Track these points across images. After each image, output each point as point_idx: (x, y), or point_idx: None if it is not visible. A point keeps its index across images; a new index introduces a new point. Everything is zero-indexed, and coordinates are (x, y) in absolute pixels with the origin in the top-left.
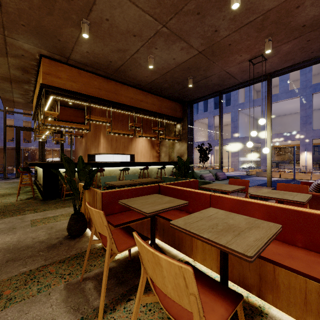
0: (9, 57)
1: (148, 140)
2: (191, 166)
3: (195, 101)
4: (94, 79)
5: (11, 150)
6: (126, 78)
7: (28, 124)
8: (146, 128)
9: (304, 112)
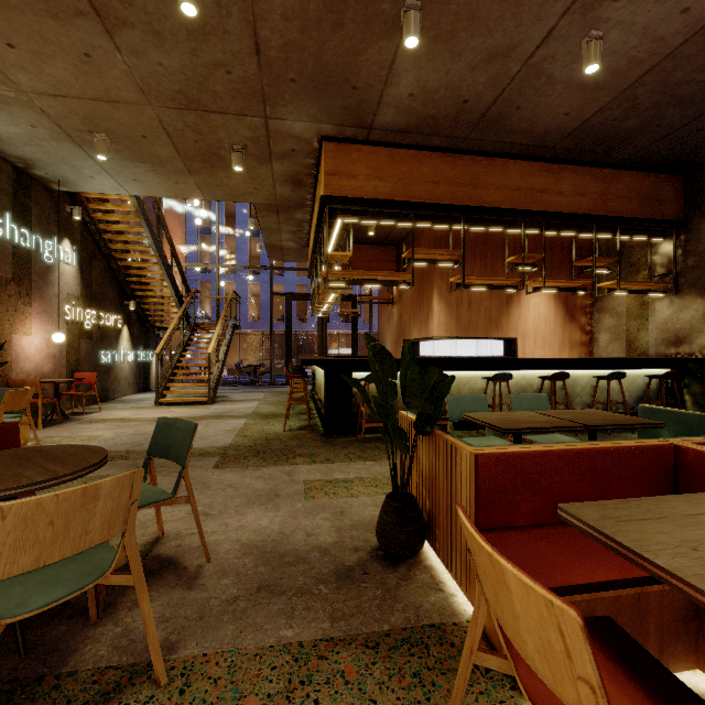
0: (273, 161)
1: (556, 300)
2: None
3: None
4: (423, 162)
5: (281, 336)
6: (503, 136)
7: (303, 289)
8: (550, 268)
9: None
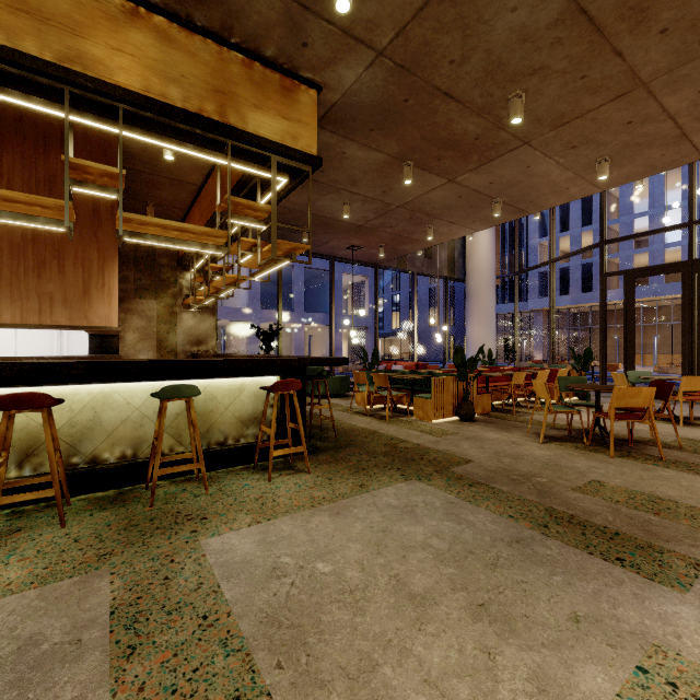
0: None
1: None
2: None
3: None
4: None
5: None
6: None
7: None
8: None
9: None
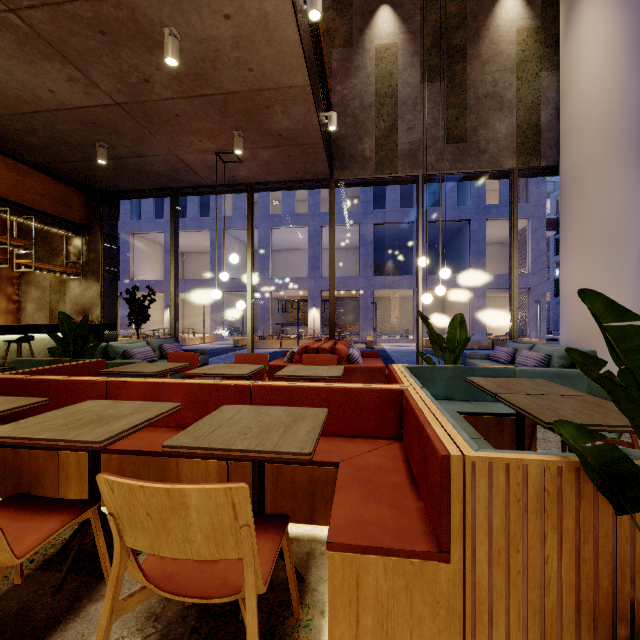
0: None
1: None
2: (113, 333)
3: (120, 194)
4: None
5: None
6: None
7: None
8: None
9: (313, 250)
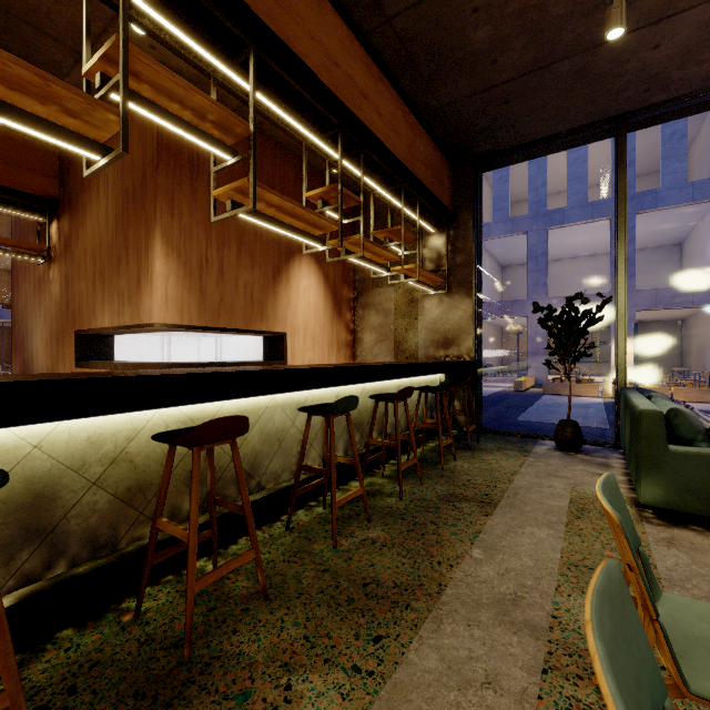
0: None
1: (326, 287)
2: (479, 375)
3: (504, 156)
4: None
5: None
6: None
7: None
8: None
9: None
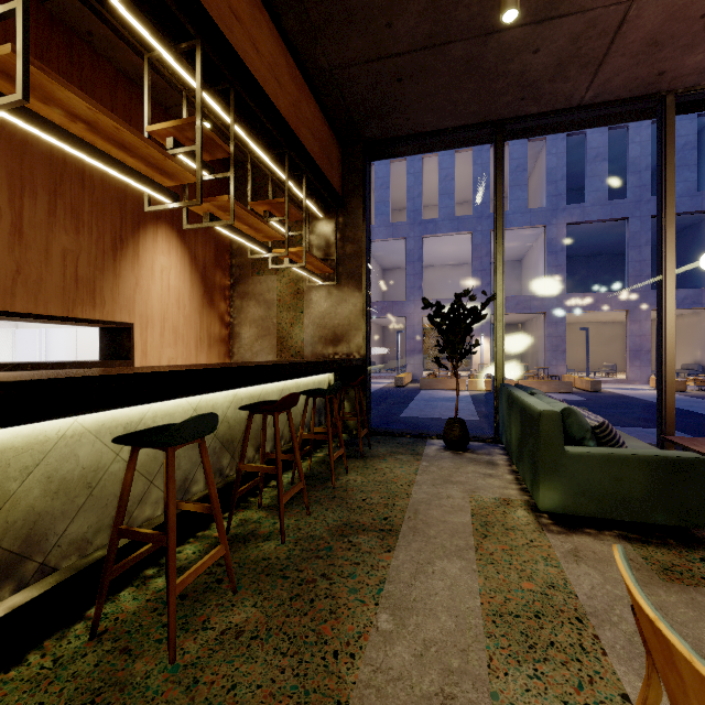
0: None
1: (193, 269)
2: (369, 373)
3: (394, 145)
4: None
5: None
6: None
7: None
8: None
9: (479, 262)
